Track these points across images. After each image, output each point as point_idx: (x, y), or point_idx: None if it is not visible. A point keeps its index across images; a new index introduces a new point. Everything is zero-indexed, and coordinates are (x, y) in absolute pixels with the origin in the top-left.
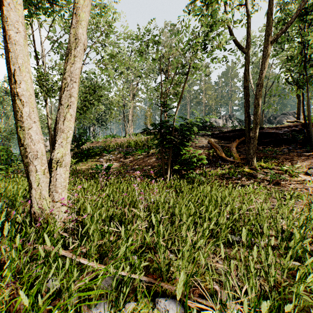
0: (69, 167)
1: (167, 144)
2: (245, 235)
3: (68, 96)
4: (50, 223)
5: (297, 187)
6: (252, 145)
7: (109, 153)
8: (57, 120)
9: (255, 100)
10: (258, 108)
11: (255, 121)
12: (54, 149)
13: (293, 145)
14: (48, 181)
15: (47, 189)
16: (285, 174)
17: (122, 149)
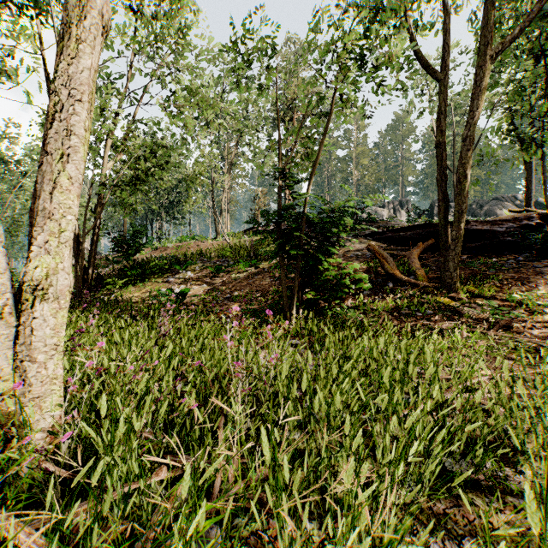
0: (66, 299)
1: (294, 251)
2: (537, 514)
3: (64, 134)
4: (14, 436)
5: (545, 333)
6: (452, 252)
7: (186, 269)
8: (38, 190)
9: (459, 167)
10: (465, 183)
11: (458, 208)
12: (28, 259)
13: (524, 253)
14: (13, 335)
15: (11, 354)
16: (519, 309)
17: (209, 262)
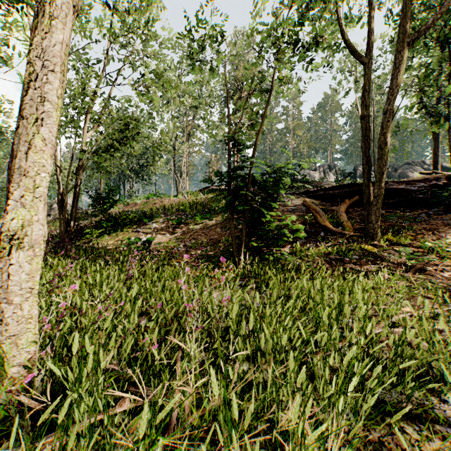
0: (41, 248)
1: (242, 205)
2: None
3: (39, 100)
4: None
5: None
6: (374, 207)
7: (151, 221)
8: (15, 150)
9: (380, 136)
10: (385, 149)
11: (380, 170)
12: (6, 212)
13: (433, 208)
14: None
15: None
16: (431, 255)
17: (171, 215)
